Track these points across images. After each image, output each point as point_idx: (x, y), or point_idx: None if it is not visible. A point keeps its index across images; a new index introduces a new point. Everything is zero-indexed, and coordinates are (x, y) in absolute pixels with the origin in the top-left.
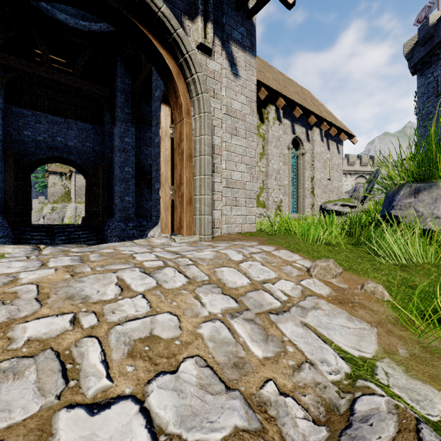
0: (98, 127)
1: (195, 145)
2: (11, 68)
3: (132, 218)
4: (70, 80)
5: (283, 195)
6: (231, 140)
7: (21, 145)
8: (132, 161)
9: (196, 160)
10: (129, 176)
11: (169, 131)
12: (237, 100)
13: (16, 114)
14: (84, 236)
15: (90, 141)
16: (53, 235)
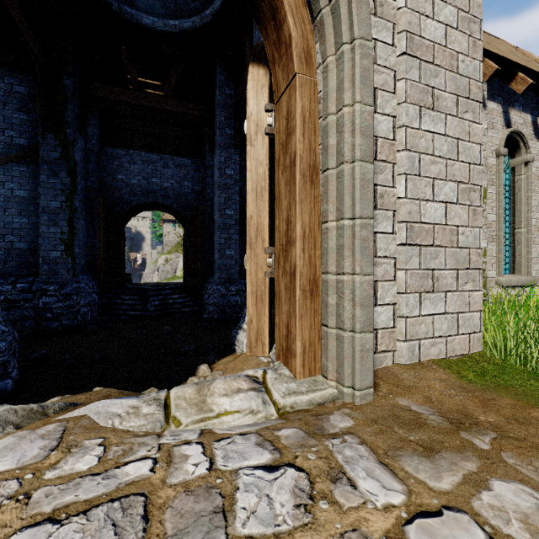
0: (198, 161)
1: (325, 137)
2: (97, 99)
3: (235, 280)
4: (160, 103)
5: (487, 241)
6: (420, 122)
7: (115, 191)
8: (235, 201)
9: (327, 179)
10: (232, 221)
11: (264, 120)
12: (434, 18)
13: (110, 155)
14: (180, 301)
15: (189, 180)
16: (146, 299)
